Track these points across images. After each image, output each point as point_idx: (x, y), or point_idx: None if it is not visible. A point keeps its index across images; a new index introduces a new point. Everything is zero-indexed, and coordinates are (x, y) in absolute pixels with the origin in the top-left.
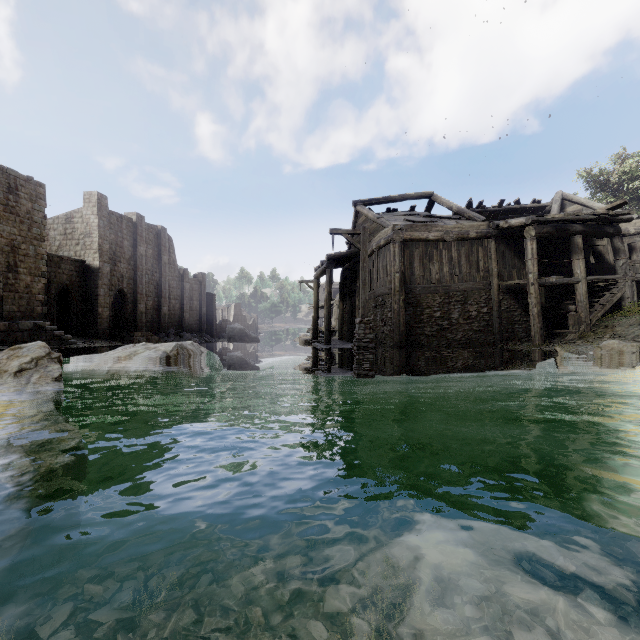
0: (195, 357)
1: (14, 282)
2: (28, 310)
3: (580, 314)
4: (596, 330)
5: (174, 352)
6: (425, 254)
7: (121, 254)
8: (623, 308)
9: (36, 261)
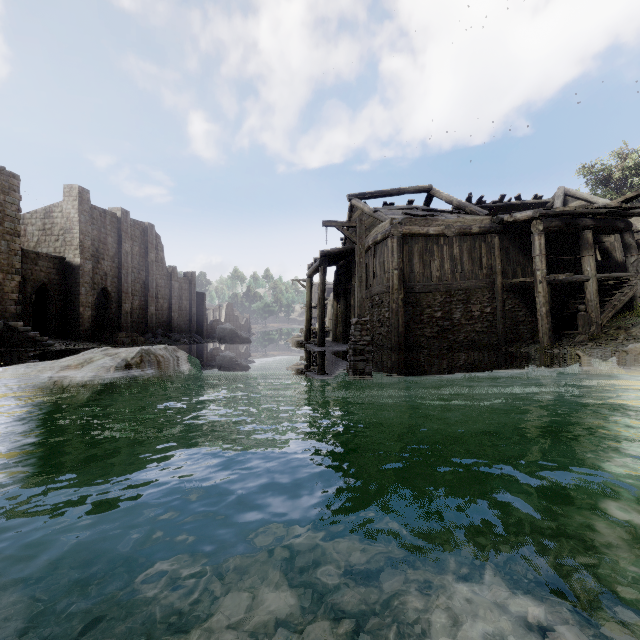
0: (166, 364)
1: None
2: None
3: (590, 314)
4: (607, 331)
5: (136, 359)
6: (425, 250)
7: (104, 251)
8: (635, 308)
9: (9, 257)
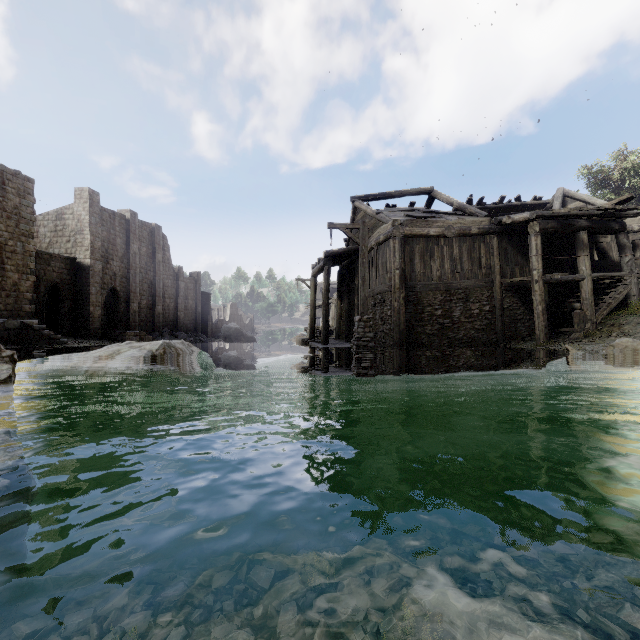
0: (184, 356)
1: (1, 279)
2: (16, 309)
3: (585, 312)
4: (602, 328)
5: (160, 351)
6: (426, 250)
7: (114, 252)
8: (629, 306)
9: (24, 258)
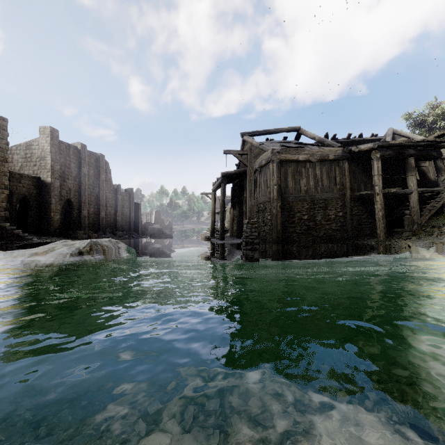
0: (109, 252)
1: None
2: None
3: (413, 217)
4: (425, 229)
5: (87, 248)
6: (296, 171)
7: (69, 173)
8: (444, 212)
9: (0, 177)
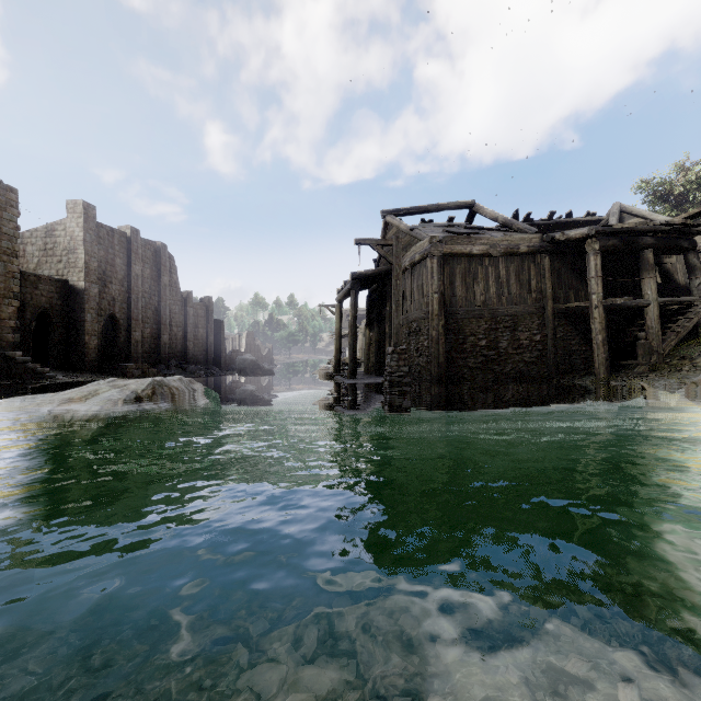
0: (181, 397)
1: None
2: None
3: (651, 342)
4: (670, 361)
5: (148, 391)
6: (468, 271)
7: (112, 274)
8: (700, 335)
9: (6, 280)
